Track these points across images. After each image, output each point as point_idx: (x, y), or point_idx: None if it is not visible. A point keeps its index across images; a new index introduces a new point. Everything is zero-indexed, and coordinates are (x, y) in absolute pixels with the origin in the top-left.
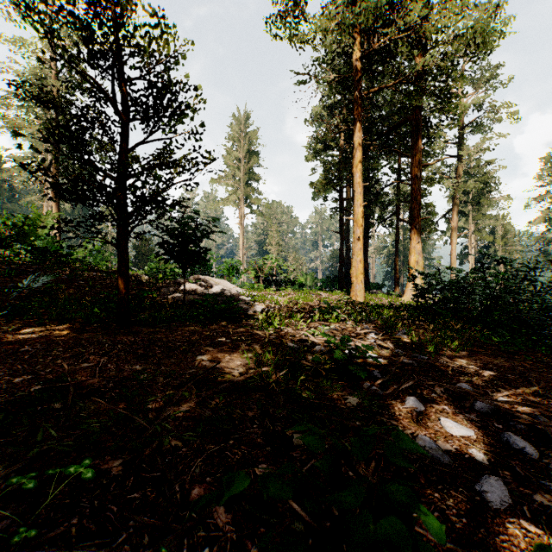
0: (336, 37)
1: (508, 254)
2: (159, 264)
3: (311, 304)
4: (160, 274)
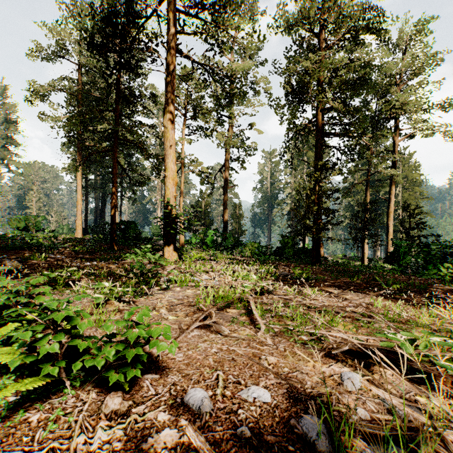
0: (70, 109)
1: None
2: None
3: None
4: None
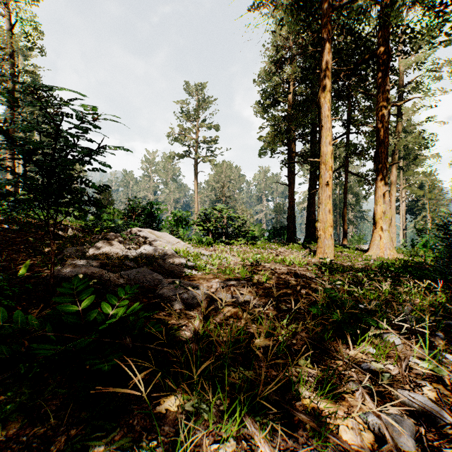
0: None
1: (435, 206)
2: (114, 215)
3: (278, 270)
4: (98, 226)
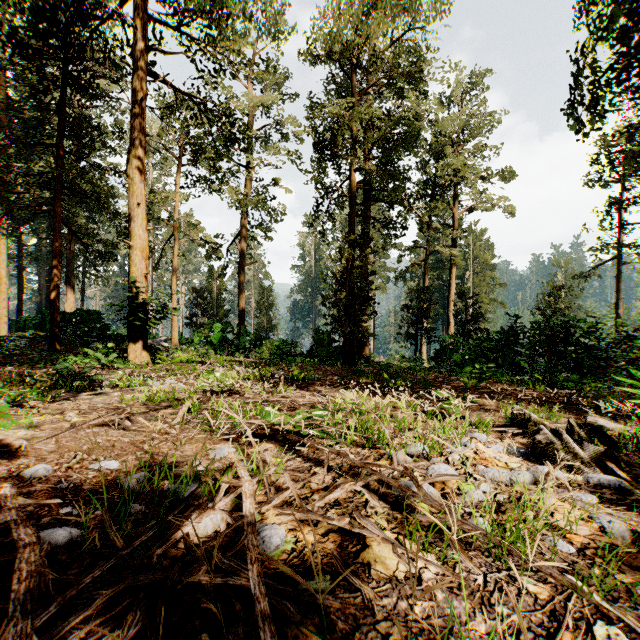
0: None
1: None
2: None
3: None
4: None
